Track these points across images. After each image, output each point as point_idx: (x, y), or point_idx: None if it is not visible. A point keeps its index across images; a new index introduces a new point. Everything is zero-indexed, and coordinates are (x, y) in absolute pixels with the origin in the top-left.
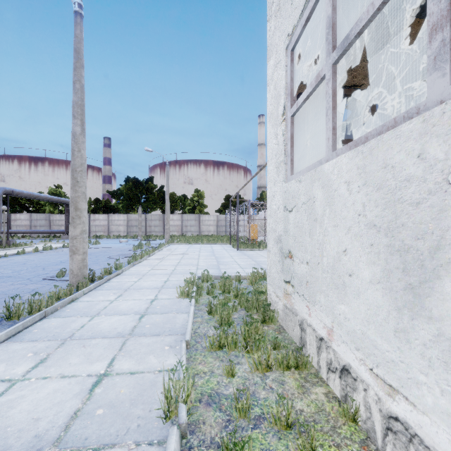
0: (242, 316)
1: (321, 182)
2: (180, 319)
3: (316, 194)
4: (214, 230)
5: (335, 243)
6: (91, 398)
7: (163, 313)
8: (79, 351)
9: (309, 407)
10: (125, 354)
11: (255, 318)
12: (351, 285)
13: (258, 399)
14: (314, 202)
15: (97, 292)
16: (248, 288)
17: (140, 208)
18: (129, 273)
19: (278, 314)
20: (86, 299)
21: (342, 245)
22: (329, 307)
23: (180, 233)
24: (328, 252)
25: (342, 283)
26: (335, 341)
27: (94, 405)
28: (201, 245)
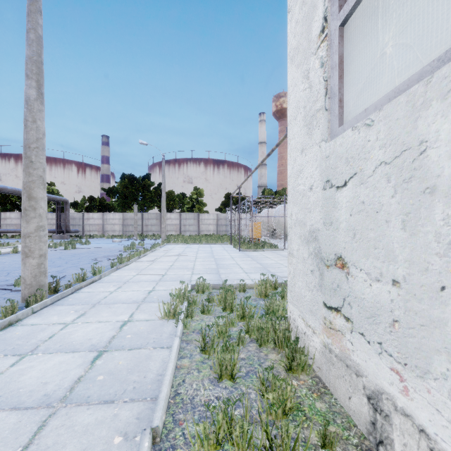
0: (252, 354)
1: None
2: (155, 362)
3: (430, 132)
4: (214, 230)
5: None
6: None
7: (133, 349)
8: None
9: None
10: None
11: (273, 359)
12: None
13: None
14: (424, 152)
15: (54, 308)
16: (256, 302)
17: (136, 206)
18: (108, 280)
19: (314, 359)
20: (32, 320)
21: None
22: None
23: (178, 233)
24: None
25: None
26: None
27: None
28: (200, 245)
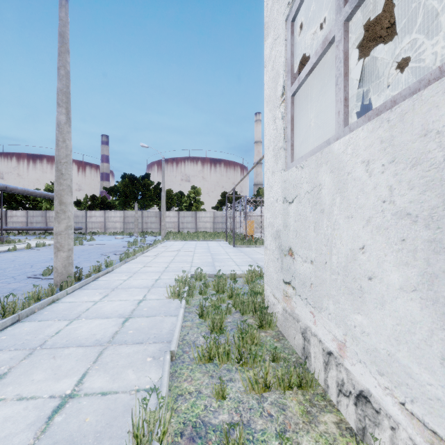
0: (236, 319)
1: (330, 166)
2: (167, 323)
3: (322, 180)
4: (211, 227)
5: (349, 238)
6: (47, 430)
7: (150, 317)
8: (47, 363)
9: (318, 444)
10: (100, 368)
11: (251, 322)
12: (372, 291)
13: (254, 432)
14: (320, 190)
15: (82, 291)
16: (244, 287)
17: (136, 204)
18: (119, 271)
19: (277, 318)
20: (68, 299)
21: (358, 241)
22: (340, 316)
23: (177, 230)
24: (339, 249)
25: (358, 288)
26: (348, 358)
27: (49, 441)
28: (197, 242)
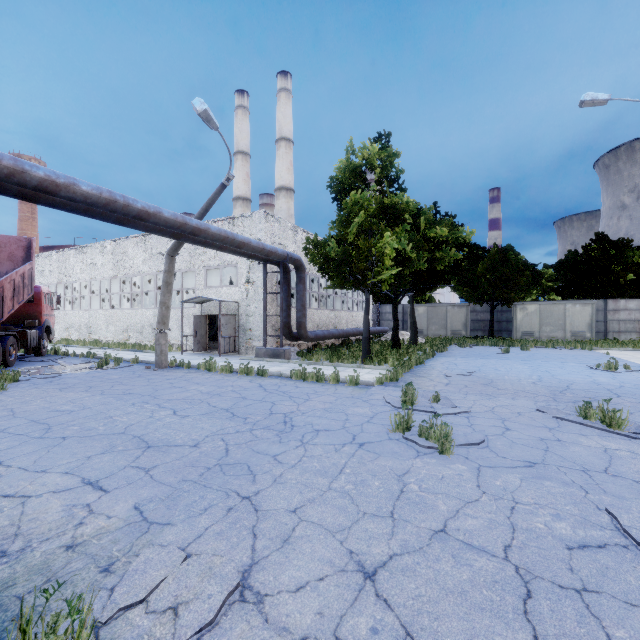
0: None
1: None
2: None
3: None
4: None
5: None
6: None
7: None
8: None
9: None
10: None
11: None
12: None
13: None
14: None
15: None
16: None
17: None
18: None
19: None
20: None
21: None
22: None
23: None
24: None
25: None
26: None
27: None
28: None
